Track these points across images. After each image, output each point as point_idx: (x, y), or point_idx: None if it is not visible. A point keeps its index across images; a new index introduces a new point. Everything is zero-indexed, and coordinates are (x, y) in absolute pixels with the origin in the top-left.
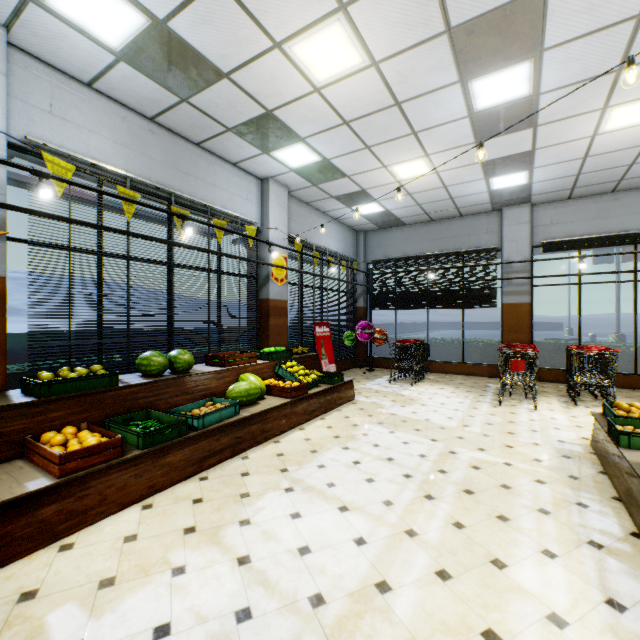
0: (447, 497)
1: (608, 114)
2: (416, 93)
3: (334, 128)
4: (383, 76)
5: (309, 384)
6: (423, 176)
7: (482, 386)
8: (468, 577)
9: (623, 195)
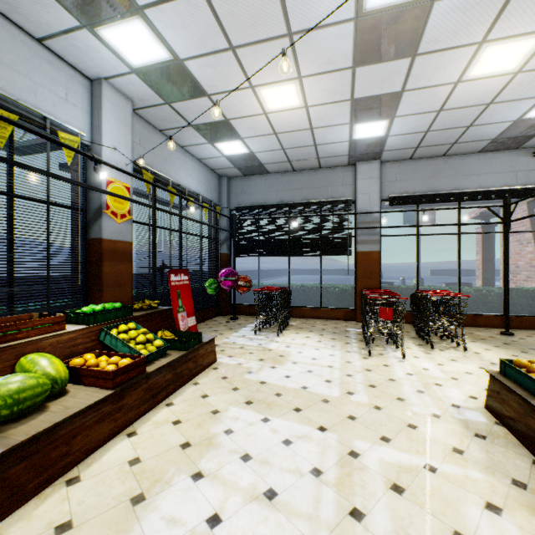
0: None
1: (481, 53)
2: None
3: None
4: None
5: (151, 355)
6: (292, 110)
7: (343, 331)
8: None
9: (451, 159)
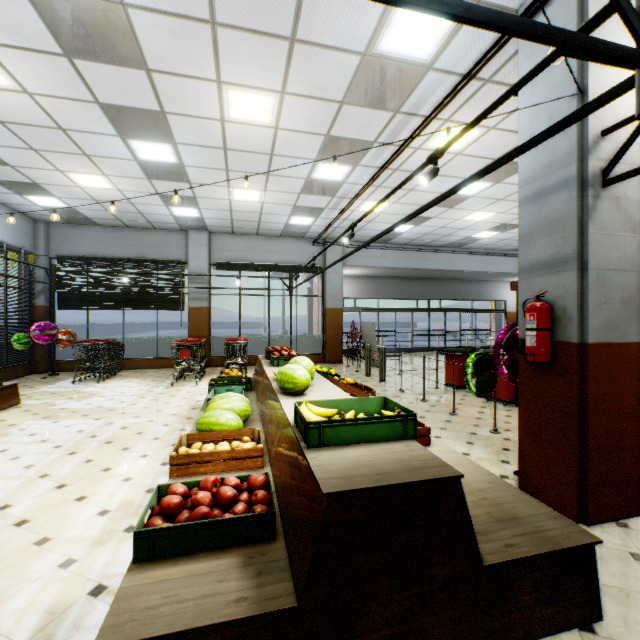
0: (89, 449)
1: (233, 191)
2: (80, 129)
3: None
4: (40, 104)
5: None
6: (107, 189)
7: (168, 375)
8: (81, 481)
9: (263, 239)
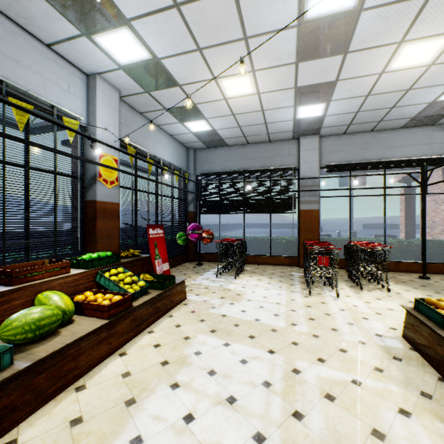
0: None
1: (400, 50)
2: None
3: (163, 11)
4: None
5: (136, 293)
6: (247, 96)
7: (288, 275)
8: None
9: (378, 134)
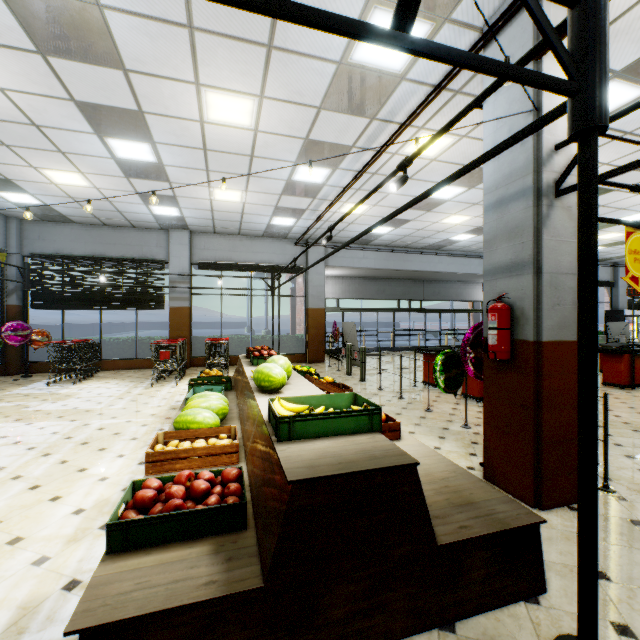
0: (64, 451)
1: (214, 191)
2: (55, 125)
3: None
4: (13, 100)
5: None
6: (83, 187)
7: (148, 376)
8: (55, 482)
9: (245, 239)
